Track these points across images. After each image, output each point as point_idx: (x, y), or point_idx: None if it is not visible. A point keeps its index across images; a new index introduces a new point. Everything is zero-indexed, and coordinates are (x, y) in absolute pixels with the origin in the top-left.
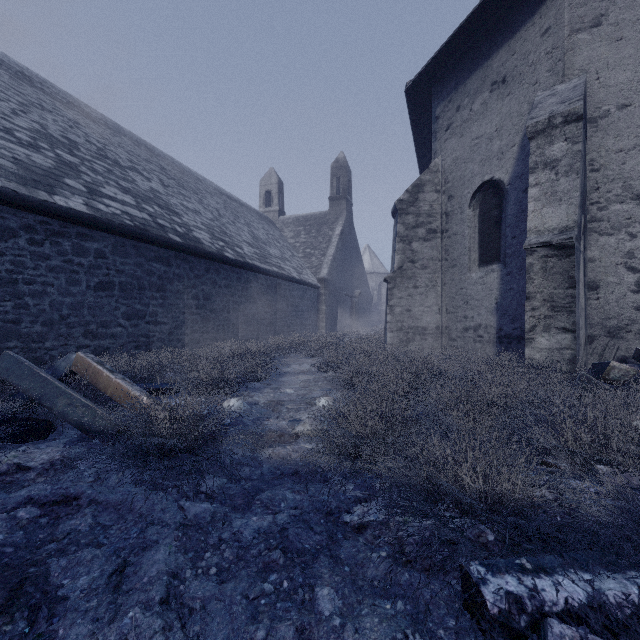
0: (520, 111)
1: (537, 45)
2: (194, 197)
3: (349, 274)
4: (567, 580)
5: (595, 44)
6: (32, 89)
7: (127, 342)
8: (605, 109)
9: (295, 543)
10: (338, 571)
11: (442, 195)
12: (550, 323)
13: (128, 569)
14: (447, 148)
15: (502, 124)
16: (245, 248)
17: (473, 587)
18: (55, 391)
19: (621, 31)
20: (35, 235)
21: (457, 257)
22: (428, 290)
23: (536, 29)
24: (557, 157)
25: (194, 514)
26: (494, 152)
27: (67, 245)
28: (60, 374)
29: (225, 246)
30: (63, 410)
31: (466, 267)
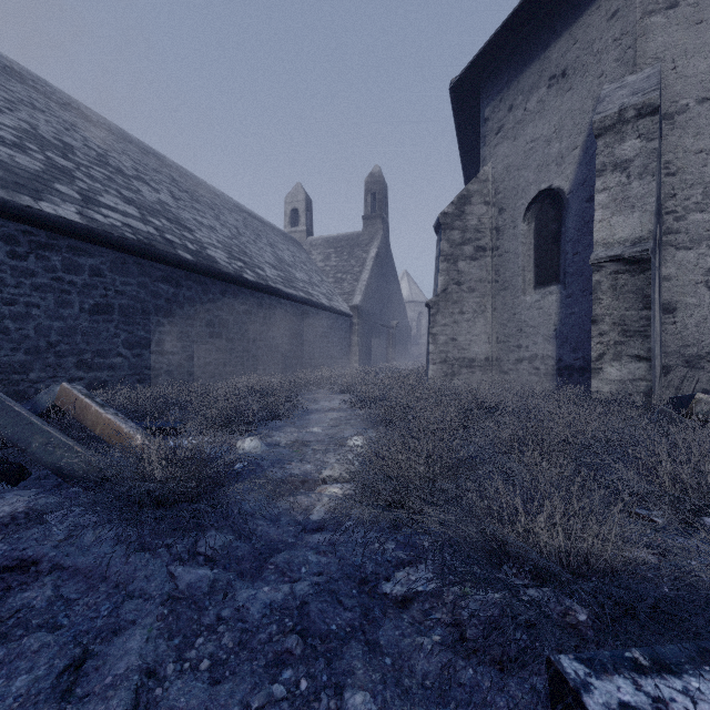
0: (583, 108)
1: (603, 31)
2: (210, 212)
3: (385, 302)
4: (703, 684)
5: (671, 28)
6: (22, 86)
7: (129, 375)
8: (683, 103)
9: (318, 624)
10: (376, 664)
11: (492, 208)
12: (621, 350)
13: (88, 663)
14: (498, 154)
15: (562, 124)
16: (267, 270)
17: (571, 695)
18: (30, 428)
19: (701, 13)
20: (17, 247)
21: (509, 278)
22: (476, 316)
23: (602, 13)
24: (629, 157)
25: (187, 583)
26: (552, 156)
27: (56, 260)
28: (40, 409)
29: (244, 267)
30: (38, 451)
31: (520, 289)
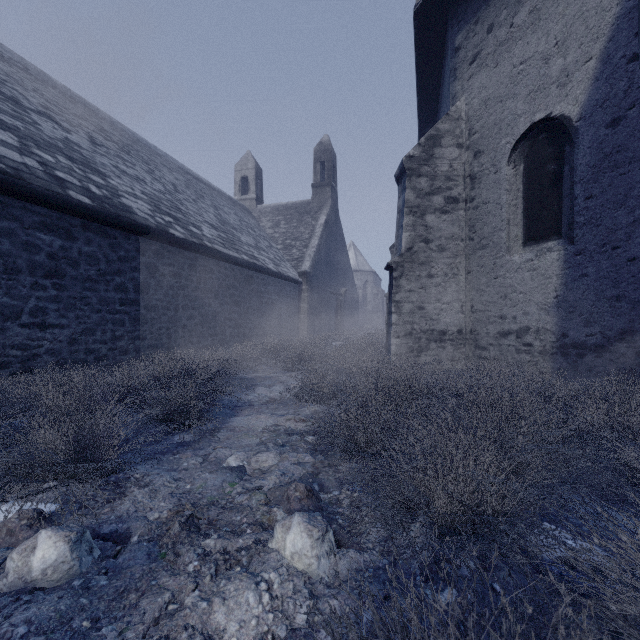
0: (601, 5)
1: None
2: (141, 165)
3: (334, 269)
4: None
5: None
6: None
7: None
8: None
9: None
10: None
11: (465, 152)
12: None
13: None
14: (473, 87)
15: (567, 32)
16: (205, 229)
17: None
18: None
19: None
20: None
21: (489, 234)
22: (447, 280)
23: None
24: None
25: None
26: (552, 76)
27: None
28: None
29: (173, 222)
30: None
31: (504, 247)
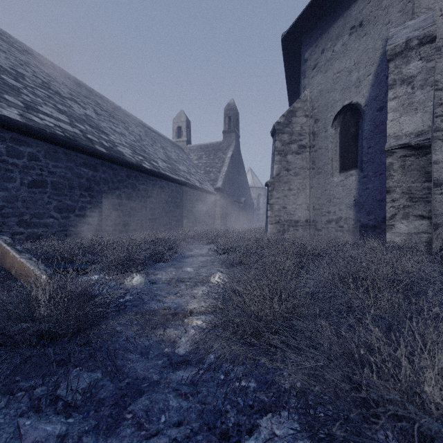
0: (375, 47)
1: None
2: (121, 125)
3: (237, 186)
4: None
5: None
6: None
7: (59, 231)
8: None
9: None
10: None
11: (310, 119)
12: (408, 212)
13: None
14: (314, 83)
15: (359, 59)
16: (160, 163)
17: None
18: None
19: None
20: None
21: (322, 166)
22: (299, 192)
23: None
24: (413, 74)
25: (32, 442)
26: (353, 82)
27: (2, 147)
28: None
29: (143, 160)
30: None
31: (329, 173)
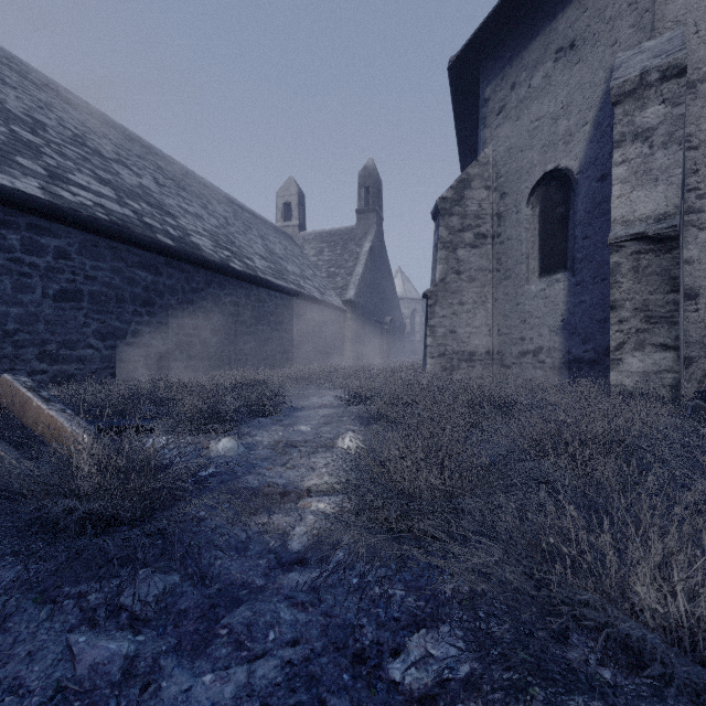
0: (594, 81)
1: None
2: (197, 201)
3: (379, 297)
4: None
5: None
6: None
7: (101, 368)
8: None
9: None
10: None
11: (493, 193)
12: (644, 339)
13: None
14: (499, 135)
15: (570, 99)
16: (257, 261)
17: None
18: None
19: None
20: None
21: (512, 266)
22: (476, 307)
23: None
24: (651, 125)
25: (90, 665)
26: (559, 135)
27: (14, 239)
28: None
29: (232, 256)
30: None
31: (523, 278)
